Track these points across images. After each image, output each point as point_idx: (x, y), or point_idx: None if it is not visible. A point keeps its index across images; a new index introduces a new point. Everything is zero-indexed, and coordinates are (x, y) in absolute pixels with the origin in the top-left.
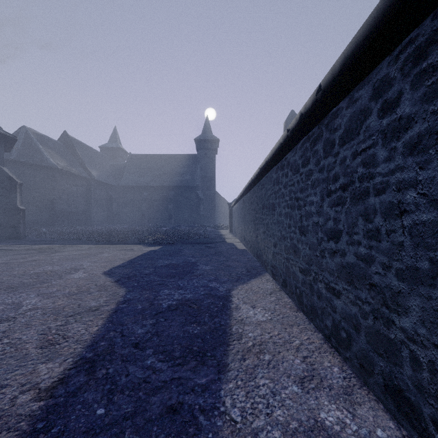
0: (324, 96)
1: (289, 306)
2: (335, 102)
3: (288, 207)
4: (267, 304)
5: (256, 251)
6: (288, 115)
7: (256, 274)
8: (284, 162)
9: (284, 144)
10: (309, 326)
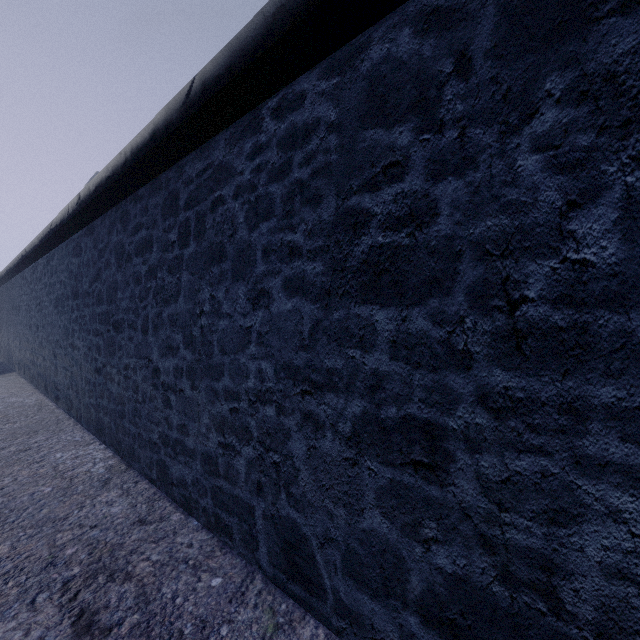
0: (28, 255)
1: (22, 383)
2: (37, 258)
3: (26, 311)
4: (0, 384)
5: (9, 356)
6: (92, 177)
7: (1, 373)
8: (24, 274)
9: (18, 264)
10: (30, 386)
